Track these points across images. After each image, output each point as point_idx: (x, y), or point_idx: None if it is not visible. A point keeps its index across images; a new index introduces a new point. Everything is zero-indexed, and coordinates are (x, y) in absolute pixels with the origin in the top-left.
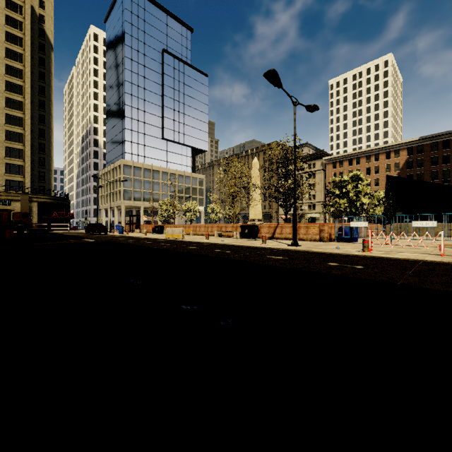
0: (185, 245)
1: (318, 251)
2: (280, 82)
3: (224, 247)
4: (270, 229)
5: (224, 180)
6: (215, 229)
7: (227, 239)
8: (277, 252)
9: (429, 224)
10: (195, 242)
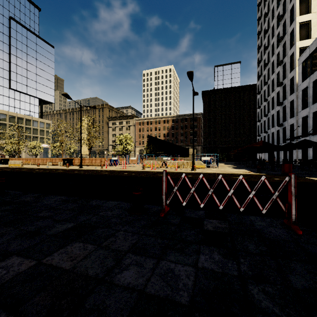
0: (20, 169)
1: (84, 169)
2: (71, 98)
3: (43, 169)
4: (79, 161)
5: (55, 132)
6: (48, 161)
7: (52, 166)
8: (66, 170)
9: (134, 158)
10: (29, 168)
